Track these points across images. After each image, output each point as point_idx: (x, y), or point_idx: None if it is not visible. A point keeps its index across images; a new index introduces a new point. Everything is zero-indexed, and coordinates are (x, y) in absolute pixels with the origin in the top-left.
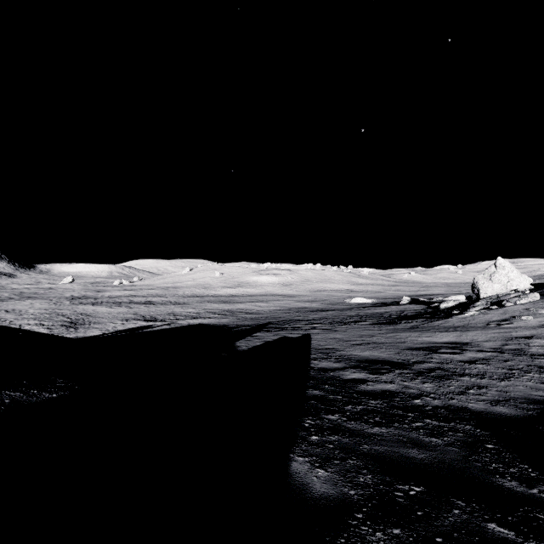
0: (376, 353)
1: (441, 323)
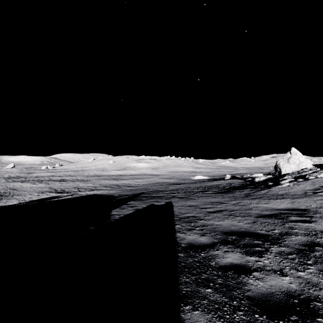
0: (235, 222)
1: (267, 192)
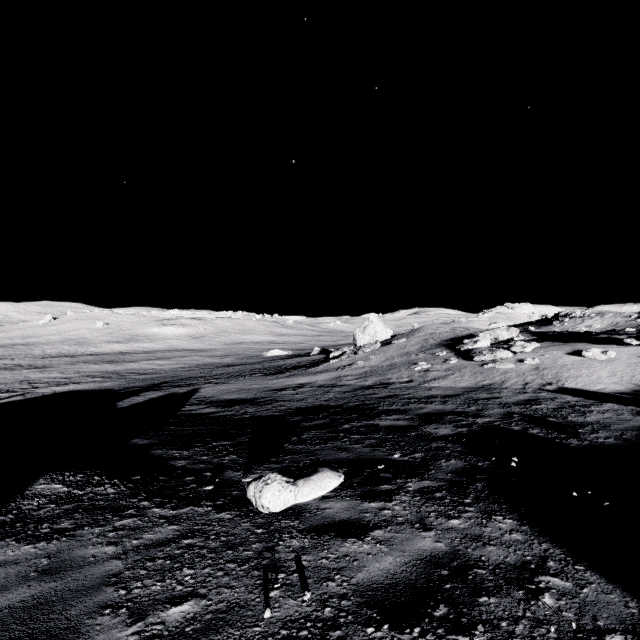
0: (241, 395)
1: (312, 370)
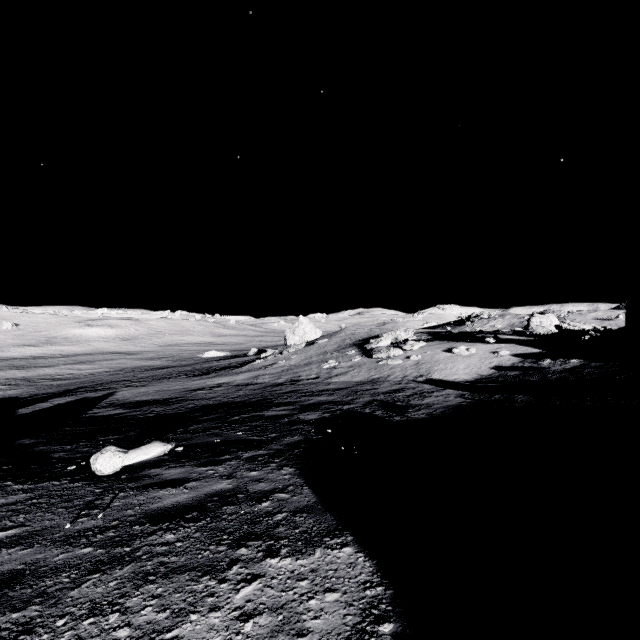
0: (155, 397)
1: (237, 370)
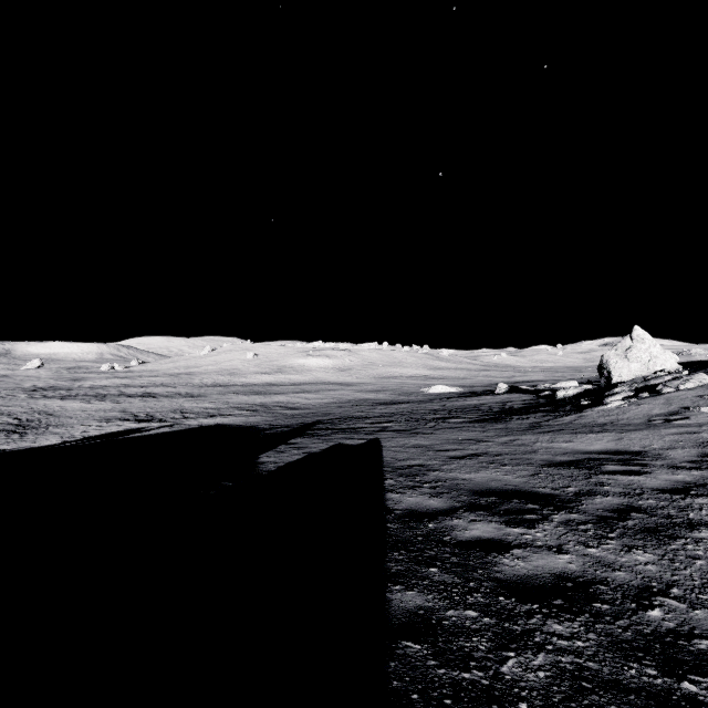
0: (499, 474)
1: (575, 419)
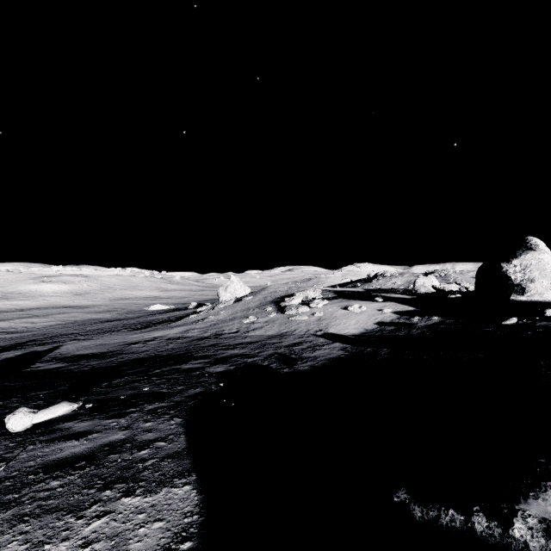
0: (95, 351)
1: (173, 324)
